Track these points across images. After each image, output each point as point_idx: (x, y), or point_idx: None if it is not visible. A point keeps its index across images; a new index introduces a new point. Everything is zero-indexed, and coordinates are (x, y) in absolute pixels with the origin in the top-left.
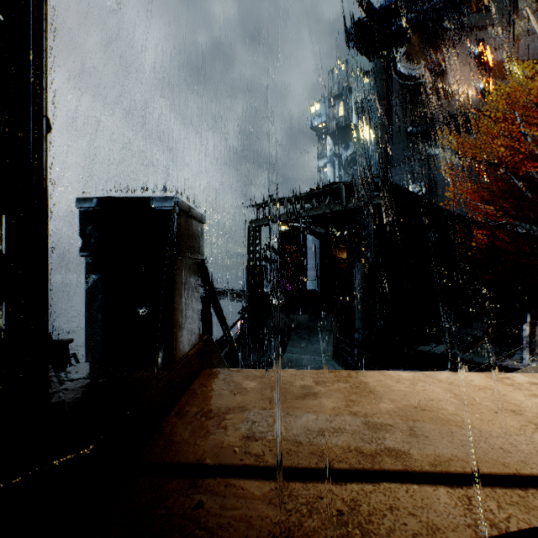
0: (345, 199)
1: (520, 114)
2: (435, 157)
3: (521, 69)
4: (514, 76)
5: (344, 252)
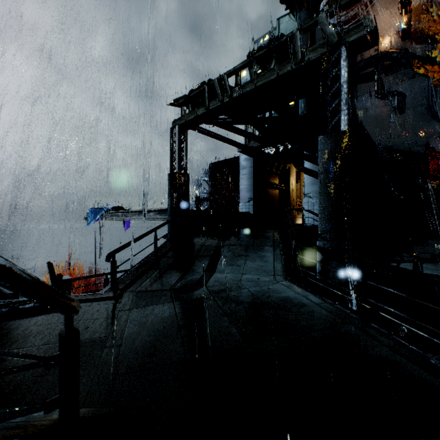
0: (300, 50)
1: (438, 53)
2: (355, 99)
3: (439, 10)
4: (432, 17)
5: (276, 178)
